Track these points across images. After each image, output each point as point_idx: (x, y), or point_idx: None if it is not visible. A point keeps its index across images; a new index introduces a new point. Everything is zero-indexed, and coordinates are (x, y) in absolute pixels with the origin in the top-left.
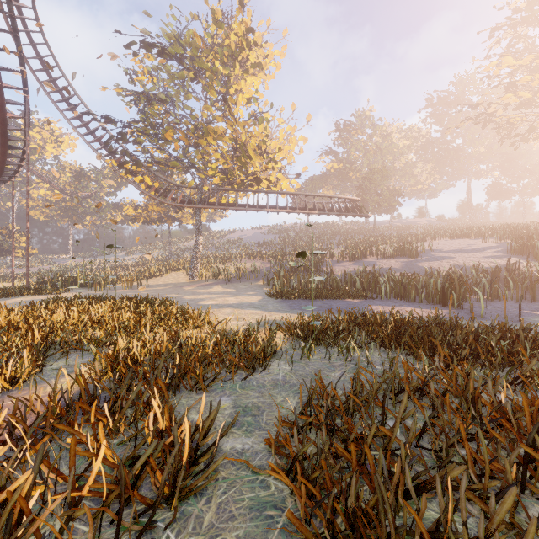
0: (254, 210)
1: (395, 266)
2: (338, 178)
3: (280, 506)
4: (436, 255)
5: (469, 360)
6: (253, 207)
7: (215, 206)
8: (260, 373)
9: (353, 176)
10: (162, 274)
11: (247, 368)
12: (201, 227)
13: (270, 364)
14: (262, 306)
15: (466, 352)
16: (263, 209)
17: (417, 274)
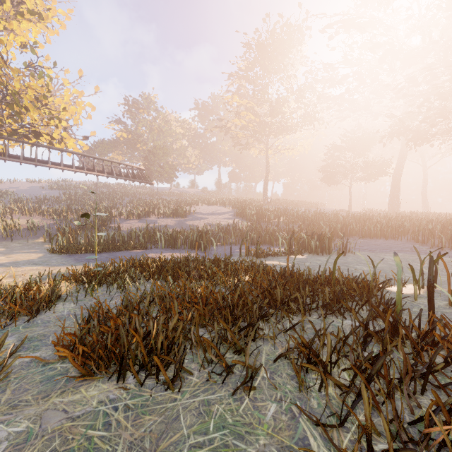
0: (32, 163)
1: (171, 224)
2: (127, 147)
3: (65, 373)
4: (198, 216)
5: (198, 279)
6: (30, 160)
7: None
8: (45, 314)
9: (140, 147)
10: None
11: (30, 313)
12: None
13: (55, 304)
14: (44, 262)
15: (196, 274)
16: (43, 164)
17: (183, 230)
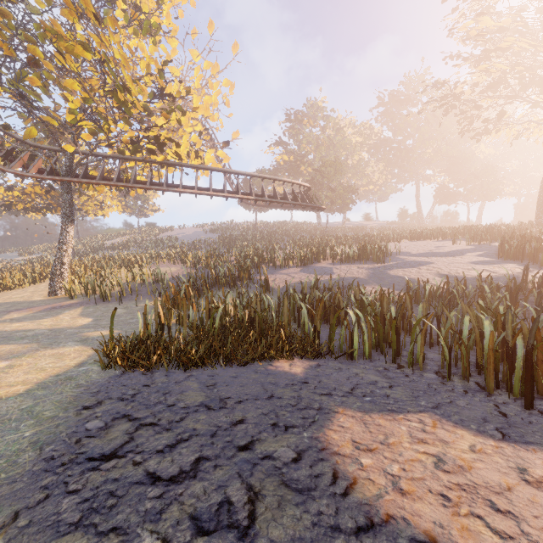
0: (158, 188)
1: (359, 275)
2: (288, 172)
3: None
4: (407, 259)
5: None
6: (159, 186)
7: (92, 180)
8: None
9: (304, 170)
10: (24, 284)
11: None
12: (72, 213)
13: None
14: None
15: None
16: (171, 188)
17: (408, 296)
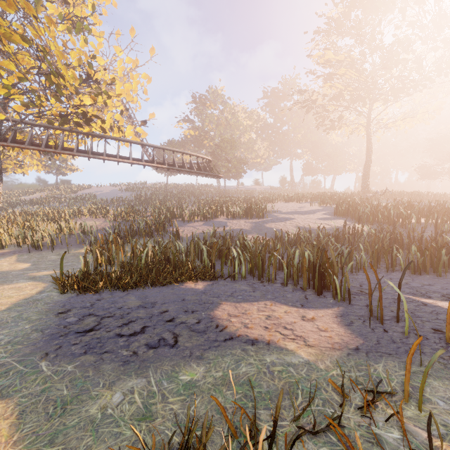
0: (84, 155)
1: (245, 227)
2: (194, 144)
3: None
4: (279, 216)
5: None
6: (84, 153)
7: (21, 145)
8: None
9: (207, 144)
10: None
11: None
12: (0, 172)
13: None
14: None
15: None
16: (96, 156)
17: (272, 240)
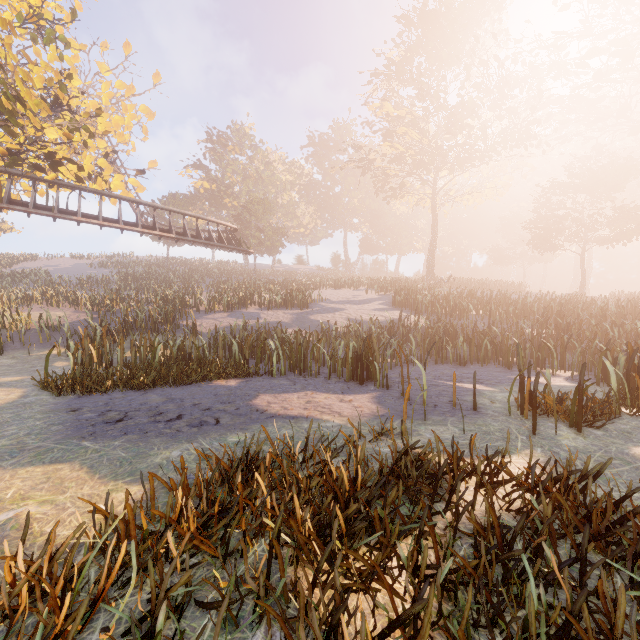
0: (48, 214)
1: (284, 319)
2: (210, 203)
3: None
4: (327, 306)
5: None
6: (46, 210)
7: None
8: None
9: (229, 203)
10: None
11: None
12: None
13: None
14: None
15: None
16: (67, 215)
17: (316, 333)
